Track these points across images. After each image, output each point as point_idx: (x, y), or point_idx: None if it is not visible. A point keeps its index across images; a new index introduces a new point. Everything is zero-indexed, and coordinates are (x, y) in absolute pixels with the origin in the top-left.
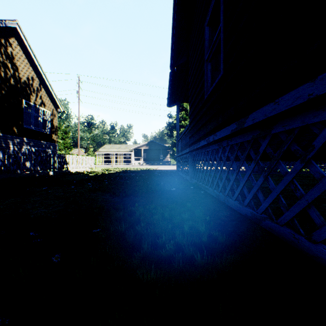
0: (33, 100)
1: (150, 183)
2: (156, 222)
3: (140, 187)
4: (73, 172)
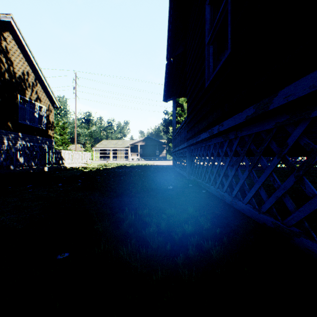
0: (28, 95)
1: (144, 180)
2: (150, 238)
3: (134, 185)
4: (67, 168)
